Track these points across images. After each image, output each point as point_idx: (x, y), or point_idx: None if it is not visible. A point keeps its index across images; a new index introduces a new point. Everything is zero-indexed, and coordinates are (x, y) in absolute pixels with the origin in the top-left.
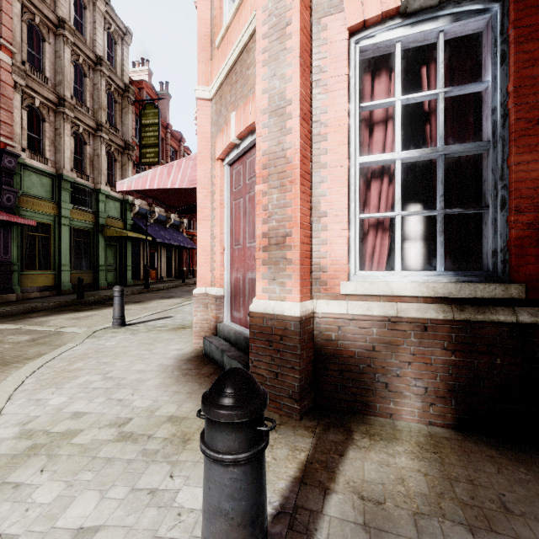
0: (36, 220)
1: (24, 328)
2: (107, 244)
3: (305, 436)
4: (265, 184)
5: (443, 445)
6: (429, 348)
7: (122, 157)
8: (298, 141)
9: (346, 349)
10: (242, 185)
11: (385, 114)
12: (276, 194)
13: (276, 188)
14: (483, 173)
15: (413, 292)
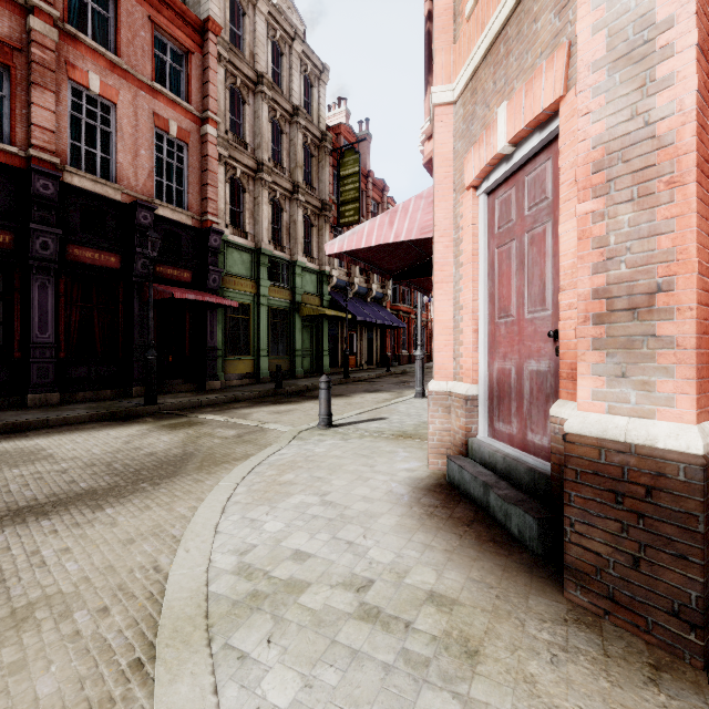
0: (237, 301)
1: (229, 420)
2: (303, 325)
3: None
4: (600, 198)
5: None
6: None
7: (319, 220)
8: (692, 97)
9: None
10: (514, 220)
11: None
12: (629, 212)
13: (629, 201)
14: None
15: None
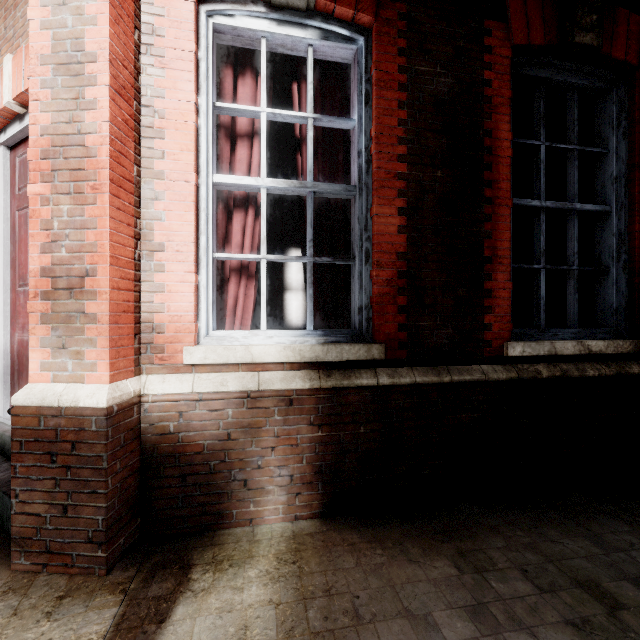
0: None
1: None
2: None
3: (106, 607)
4: (47, 184)
5: (306, 547)
6: (296, 425)
7: None
8: (107, 125)
9: (191, 443)
10: None
11: (250, 127)
12: (68, 204)
13: (68, 194)
14: (352, 222)
15: (278, 358)
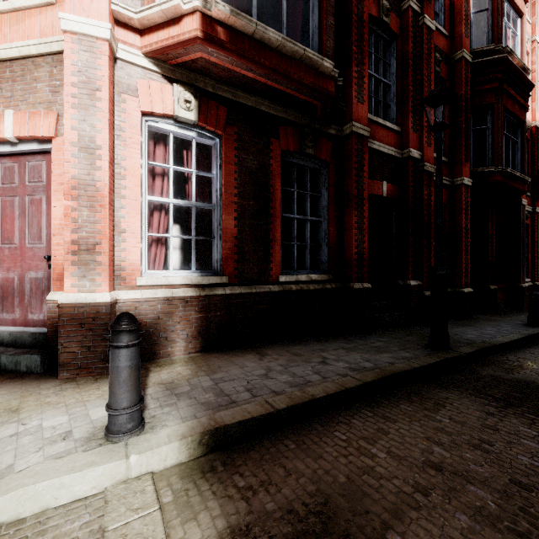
0: None
1: None
2: None
3: None
4: (75, 201)
5: (196, 359)
6: (189, 312)
7: None
8: (108, 179)
9: (141, 321)
10: (17, 184)
11: (163, 170)
12: (87, 212)
13: (87, 207)
14: (213, 220)
15: (181, 282)
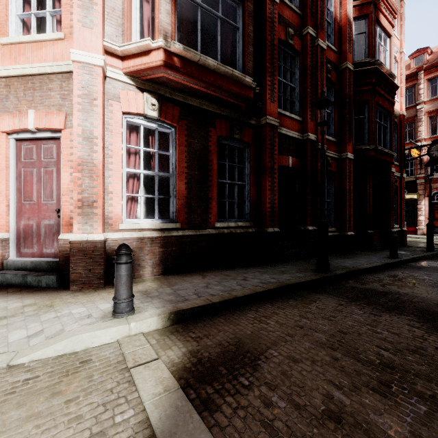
0: None
1: None
2: None
3: (111, 289)
4: (80, 173)
5: (160, 278)
6: (154, 247)
7: None
8: (102, 158)
9: None
10: (35, 160)
11: (135, 150)
12: (88, 180)
13: (88, 177)
14: (170, 184)
15: (149, 227)
